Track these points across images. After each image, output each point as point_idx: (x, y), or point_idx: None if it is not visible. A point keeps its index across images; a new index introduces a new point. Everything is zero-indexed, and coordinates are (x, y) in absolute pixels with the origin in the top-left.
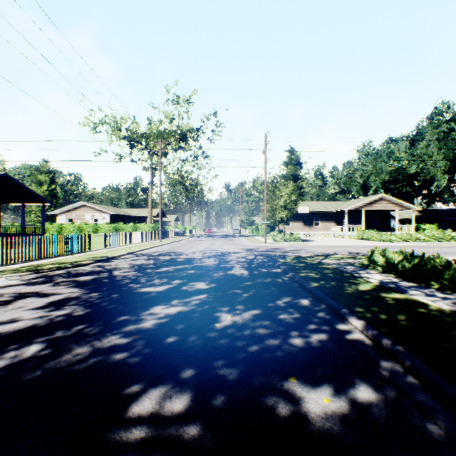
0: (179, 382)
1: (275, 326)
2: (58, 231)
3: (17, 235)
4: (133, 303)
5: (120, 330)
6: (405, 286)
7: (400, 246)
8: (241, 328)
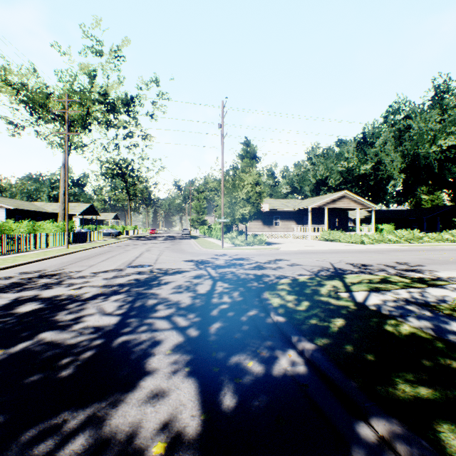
0: None
1: None
2: None
3: None
4: None
5: None
6: None
7: (384, 249)
8: None
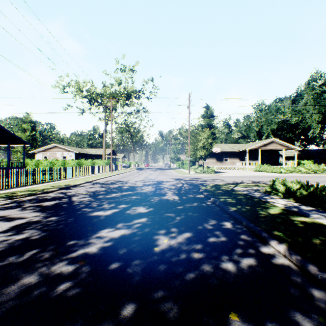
0: (119, 322)
1: (207, 250)
2: (35, 165)
3: (4, 168)
4: (84, 226)
5: (68, 256)
6: (306, 210)
7: (288, 176)
8: (177, 252)
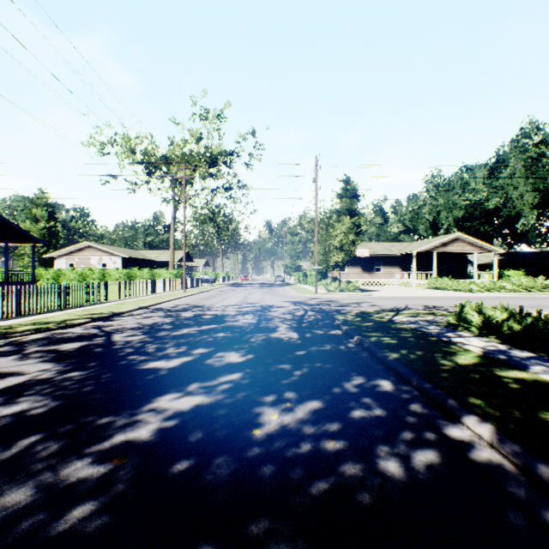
0: None
1: (349, 434)
2: (54, 278)
3: None
4: (129, 389)
5: (95, 447)
6: (521, 358)
7: (483, 297)
8: (295, 438)
